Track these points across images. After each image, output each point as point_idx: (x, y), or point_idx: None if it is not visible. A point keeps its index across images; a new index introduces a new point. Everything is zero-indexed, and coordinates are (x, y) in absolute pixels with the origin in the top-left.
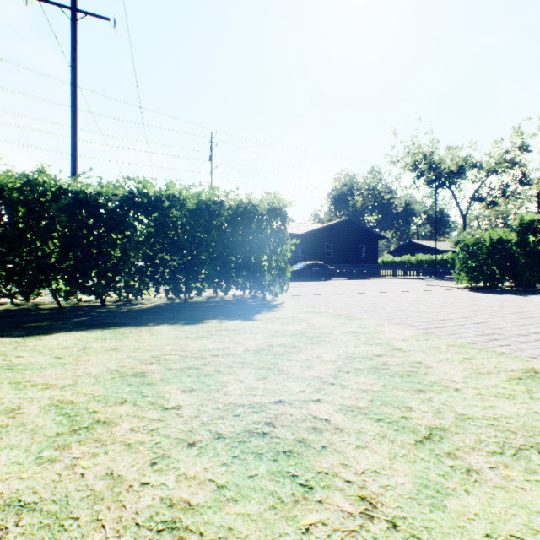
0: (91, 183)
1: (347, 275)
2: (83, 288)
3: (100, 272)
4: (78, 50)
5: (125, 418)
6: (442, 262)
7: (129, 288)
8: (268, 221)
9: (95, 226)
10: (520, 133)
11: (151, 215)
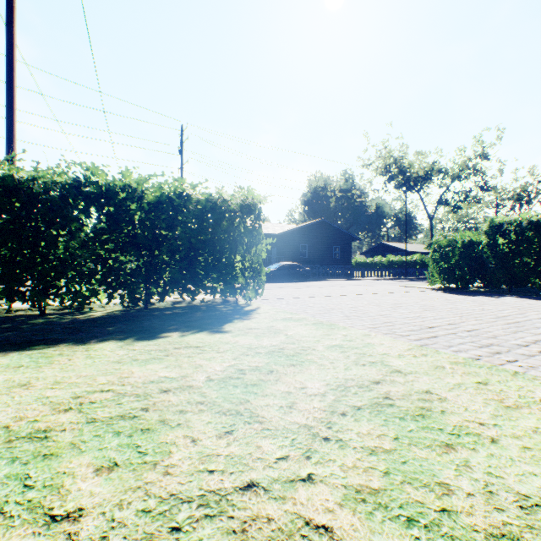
0: (23, 166)
1: (322, 276)
2: (13, 295)
3: (35, 275)
4: (15, 12)
5: None
6: (411, 263)
7: (74, 293)
8: (241, 218)
9: (29, 219)
10: (481, 142)
11: (102, 208)
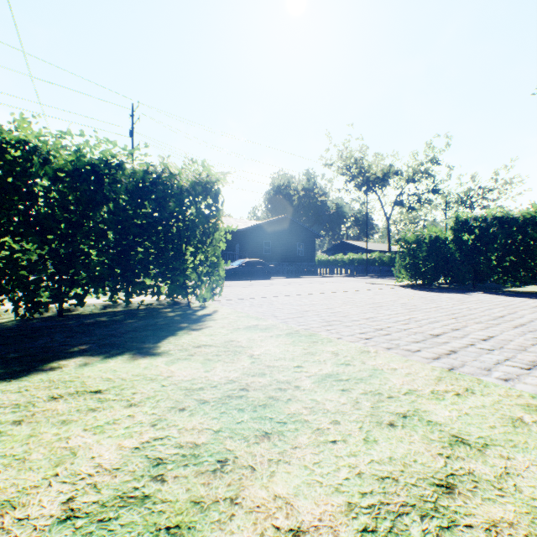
0: None
1: (286, 273)
2: None
3: None
4: None
5: None
6: (371, 261)
7: None
8: (193, 198)
9: None
10: (432, 147)
11: None
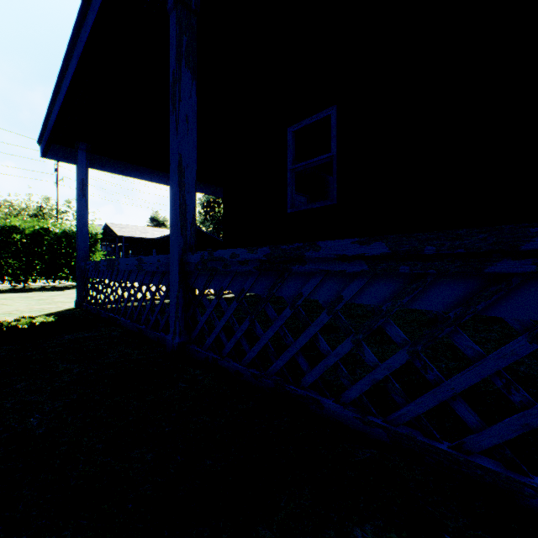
0: None
1: None
2: None
3: None
4: None
5: (4, 300)
6: None
7: None
8: None
9: None
10: None
11: None
